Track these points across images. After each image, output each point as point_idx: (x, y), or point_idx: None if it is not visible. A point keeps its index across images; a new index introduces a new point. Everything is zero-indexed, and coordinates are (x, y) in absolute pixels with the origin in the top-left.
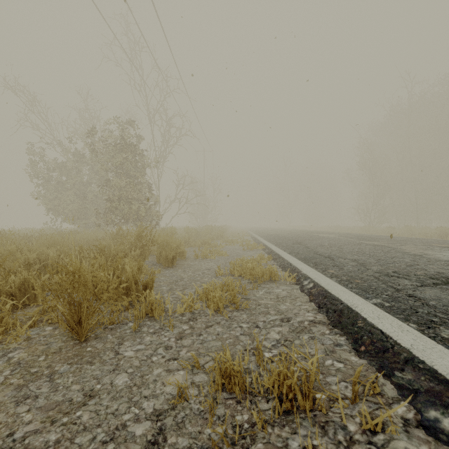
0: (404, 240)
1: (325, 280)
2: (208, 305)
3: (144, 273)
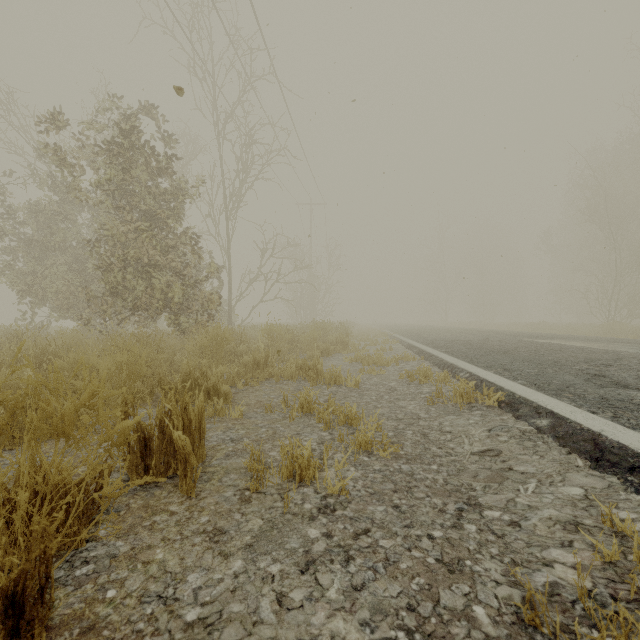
0: None
1: None
2: None
3: None
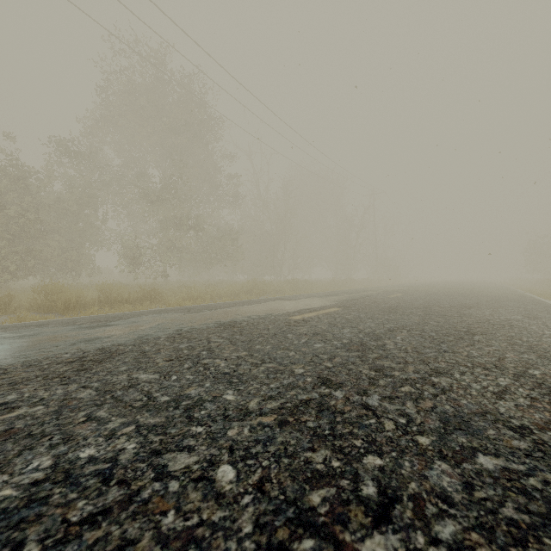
0: None
1: None
2: None
3: None
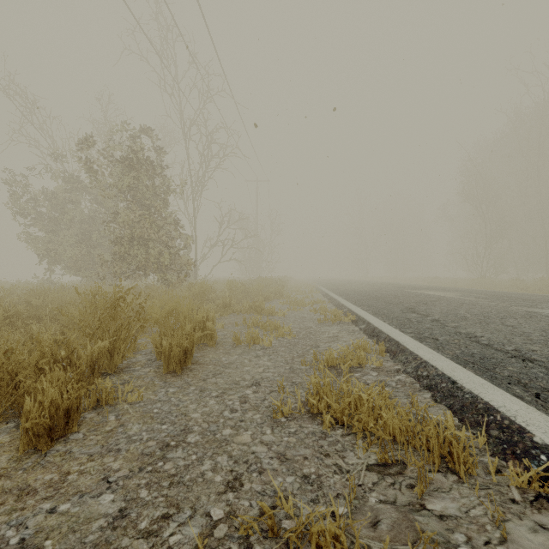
0: None
1: None
2: None
3: (103, 404)
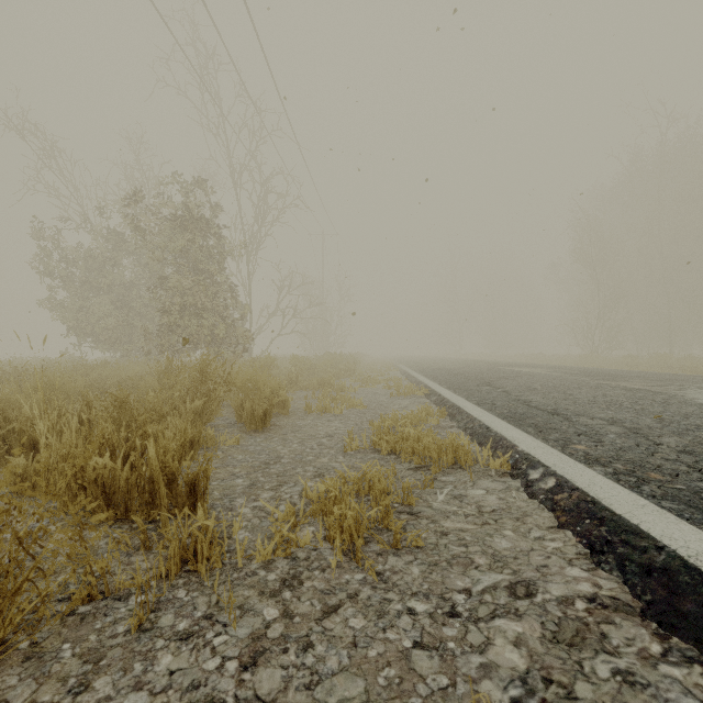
0: (674, 380)
1: (579, 471)
2: (328, 536)
3: (208, 446)
